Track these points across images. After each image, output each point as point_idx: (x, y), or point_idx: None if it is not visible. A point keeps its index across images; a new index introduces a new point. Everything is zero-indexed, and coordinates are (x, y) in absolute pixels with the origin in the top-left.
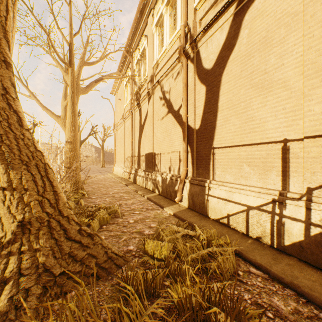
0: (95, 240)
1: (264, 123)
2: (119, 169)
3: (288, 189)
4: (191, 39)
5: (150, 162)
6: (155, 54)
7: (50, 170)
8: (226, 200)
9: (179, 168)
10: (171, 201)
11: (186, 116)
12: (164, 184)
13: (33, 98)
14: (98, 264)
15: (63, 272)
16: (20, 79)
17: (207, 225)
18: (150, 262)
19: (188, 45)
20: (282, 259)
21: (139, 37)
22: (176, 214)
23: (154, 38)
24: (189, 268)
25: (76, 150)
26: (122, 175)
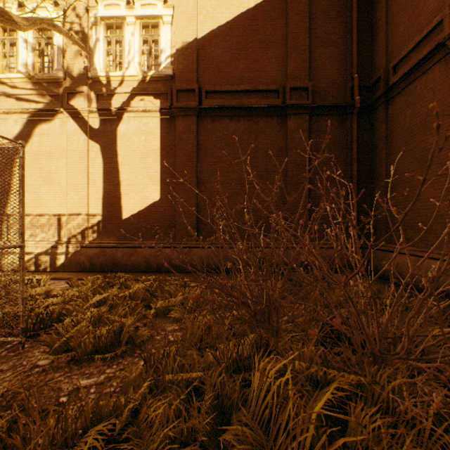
0: None
1: (49, 202)
2: None
3: (61, 240)
4: None
5: None
6: None
7: None
8: None
9: None
10: None
11: None
12: None
13: None
14: None
15: None
16: None
17: None
18: None
19: None
20: (55, 273)
21: None
22: None
23: None
24: None
25: None
26: None
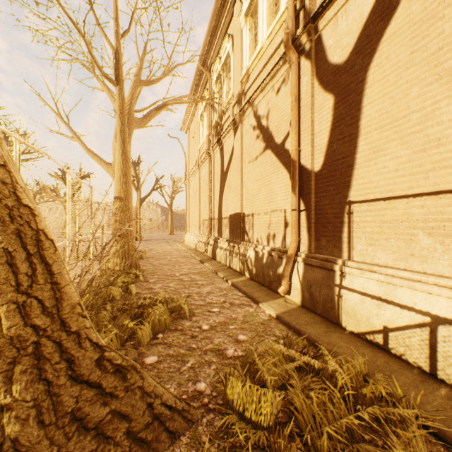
0: (129, 380)
1: None
2: (192, 238)
3: None
4: (307, 18)
5: (237, 227)
6: (244, 59)
7: (48, 242)
8: (379, 300)
9: (284, 237)
10: (271, 291)
11: (297, 150)
12: (259, 263)
13: (76, 139)
14: (132, 434)
15: None
16: (59, 114)
17: (341, 345)
18: (237, 433)
19: (302, 29)
20: None
21: (219, 41)
22: (281, 317)
23: (243, 36)
24: None
25: (128, 210)
26: (195, 247)
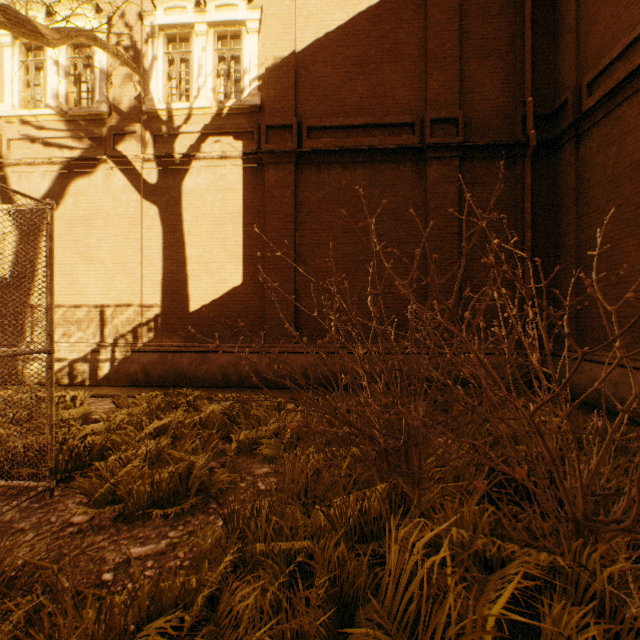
0: None
1: (89, 288)
2: None
3: (105, 341)
4: None
5: None
6: None
7: None
8: None
9: None
10: None
11: None
12: None
13: None
14: None
15: None
16: None
17: None
18: None
19: None
20: (96, 388)
21: None
22: None
23: None
24: None
25: None
26: None
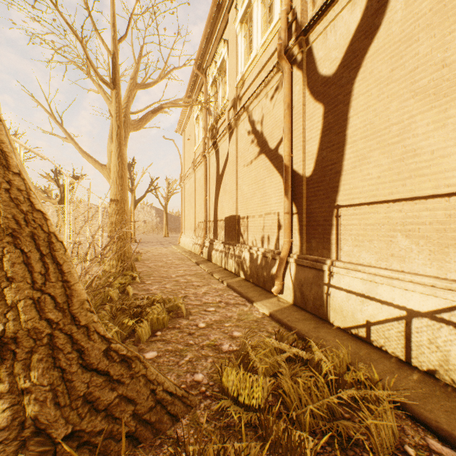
0: (134, 369)
1: (442, 158)
2: (187, 240)
3: None
4: (299, 30)
5: (232, 229)
6: (239, 65)
7: (58, 244)
8: (363, 297)
9: (277, 239)
10: (265, 291)
11: (289, 156)
12: (254, 264)
13: (70, 140)
14: (137, 416)
15: (70, 435)
16: (52, 114)
17: (328, 338)
18: (232, 414)
19: (294, 41)
20: None
21: (215, 45)
22: (274, 315)
23: (238, 42)
24: (307, 438)
25: (124, 213)
26: (191, 249)
